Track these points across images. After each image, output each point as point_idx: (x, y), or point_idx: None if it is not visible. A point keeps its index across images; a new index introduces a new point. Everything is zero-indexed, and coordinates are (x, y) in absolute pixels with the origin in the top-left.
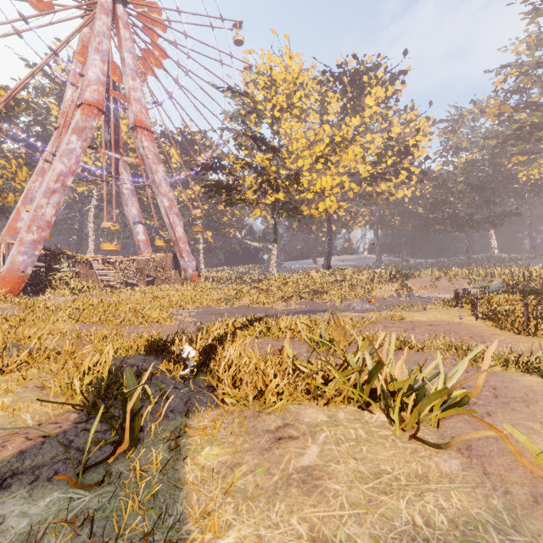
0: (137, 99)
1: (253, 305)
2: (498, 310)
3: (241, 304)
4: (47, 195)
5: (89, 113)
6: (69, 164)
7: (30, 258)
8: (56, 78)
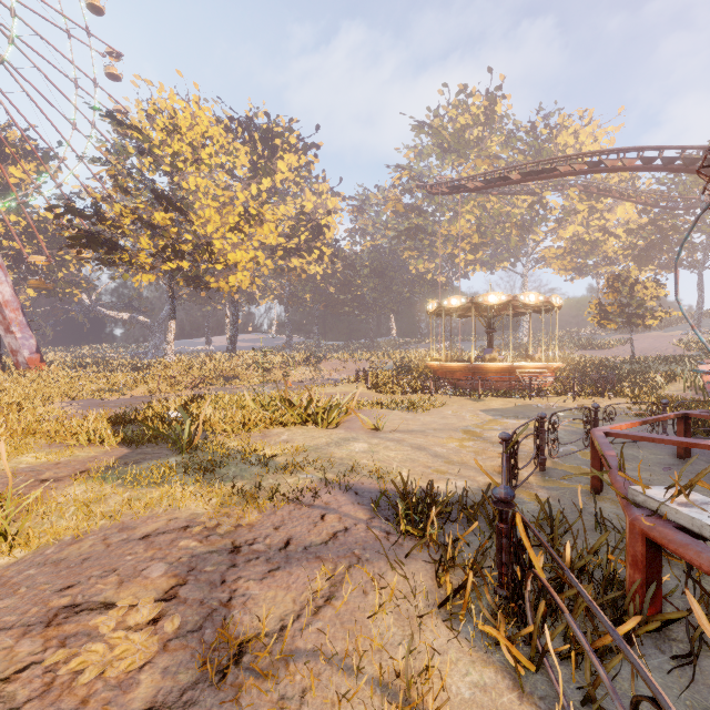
0: None
1: (153, 394)
2: (381, 382)
3: (134, 394)
4: None
5: None
6: None
7: None
8: None
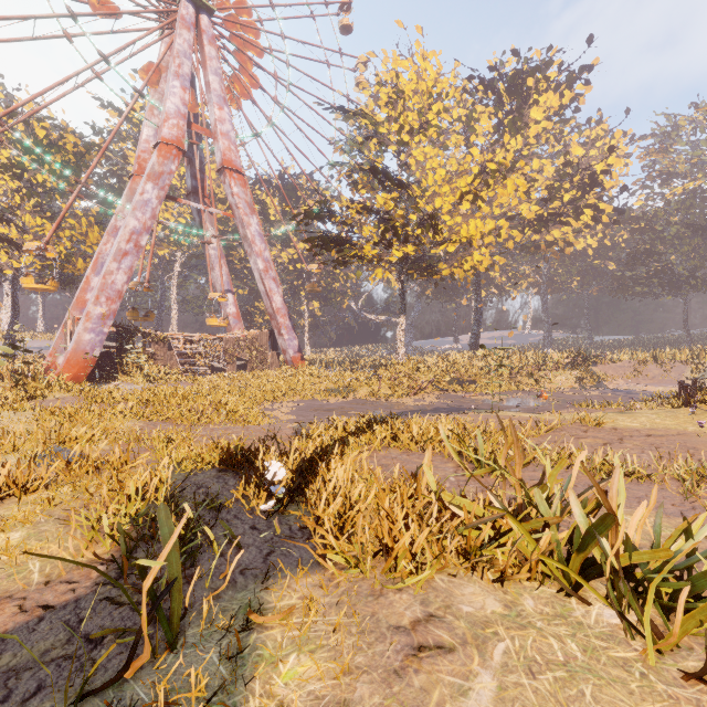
0: (224, 133)
1: (372, 398)
2: None
3: (356, 396)
4: (118, 258)
5: (167, 154)
6: (144, 219)
7: (98, 336)
8: (133, 118)
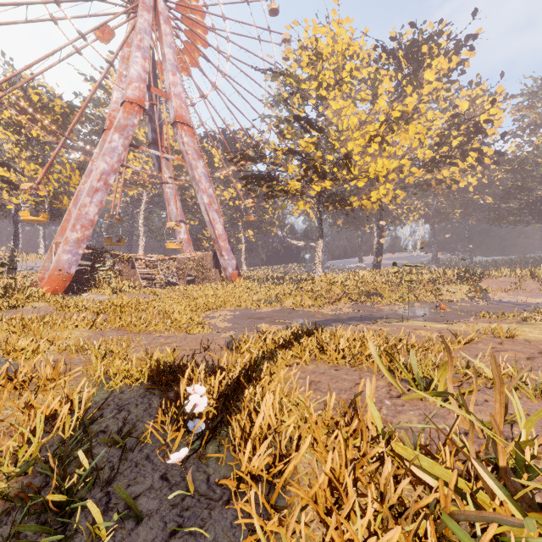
0: (177, 94)
1: (296, 307)
2: None
3: (283, 306)
4: (91, 194)
5: (130, 110)
6: (112, 162)
7: (74, 257)
8: (109, 89)
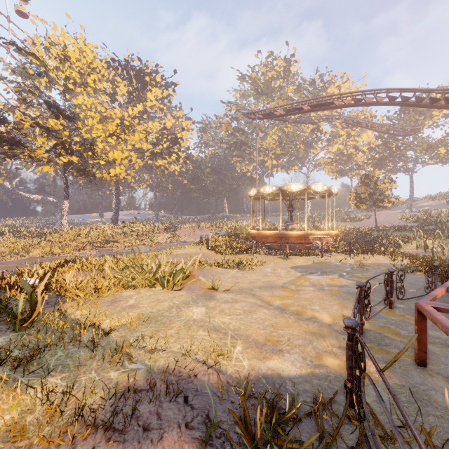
0: None
1: (46, 255)
2: (218, 245)
3: (31, 255)
4: None
5: None
6: None
7: None
8: None
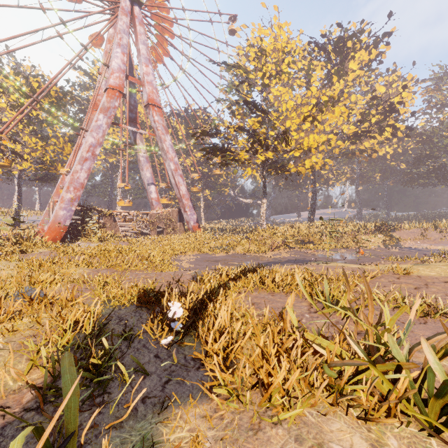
0: (149, 82)
1: (245, 253)
2: None
3: (234, 252)
4: (81, 162)
5: (112, 95)
6: (98, 137)
7: (68, 212)
8: (93, 76)
